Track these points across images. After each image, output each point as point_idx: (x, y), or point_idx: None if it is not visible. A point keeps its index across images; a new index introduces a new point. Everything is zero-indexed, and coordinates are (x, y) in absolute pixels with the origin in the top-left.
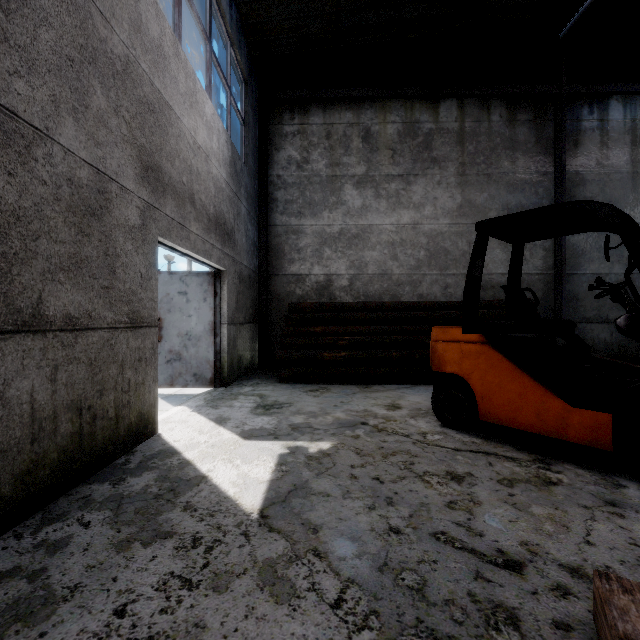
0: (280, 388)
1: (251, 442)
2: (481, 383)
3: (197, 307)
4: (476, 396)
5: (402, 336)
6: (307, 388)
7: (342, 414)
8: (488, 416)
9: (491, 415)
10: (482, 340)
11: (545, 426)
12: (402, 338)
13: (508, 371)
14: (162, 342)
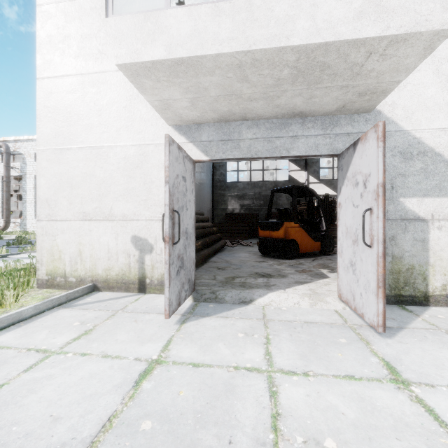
0: (209, 274)
1: (331, 277)
2: (300, 240)
3: (190, 199)
4: (299, 245)
5: (200, 229)
6: (213, 269)
7: (278, 267)
8: (301, 251)
9: (302, 250)
10: (299, 226)
11: (312, 249)
12: (202, 231)
13: (305, 235)
14: (175, 245)
